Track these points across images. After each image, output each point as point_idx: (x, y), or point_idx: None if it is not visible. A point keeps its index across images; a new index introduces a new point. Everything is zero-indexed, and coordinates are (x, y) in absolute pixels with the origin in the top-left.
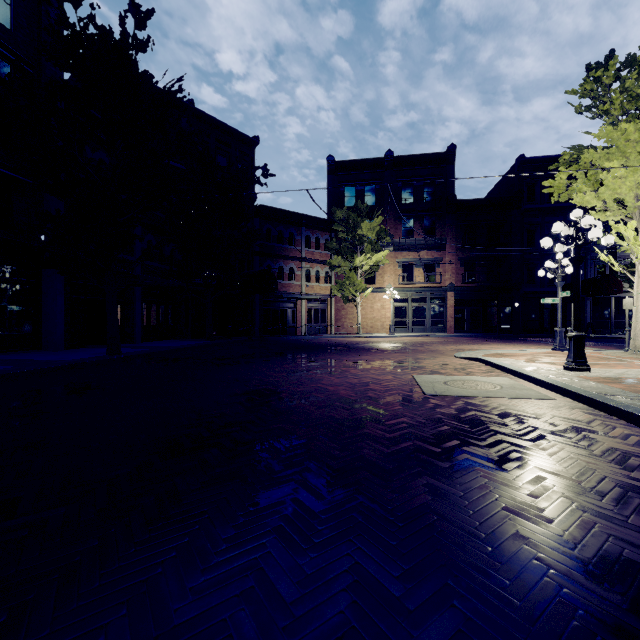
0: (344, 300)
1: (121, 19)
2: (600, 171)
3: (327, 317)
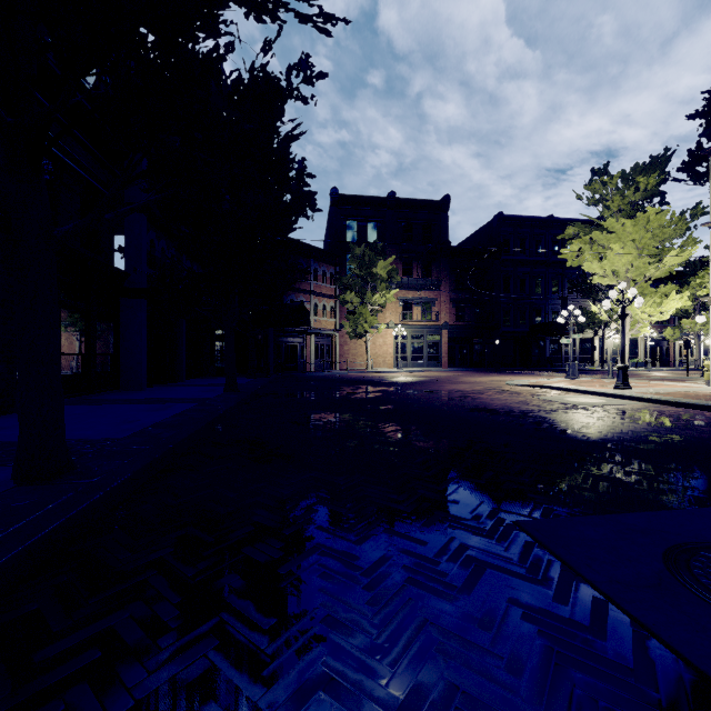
0: (350, 336)
1: (290, 70)
2: (601, 248)
3: (332, 353)
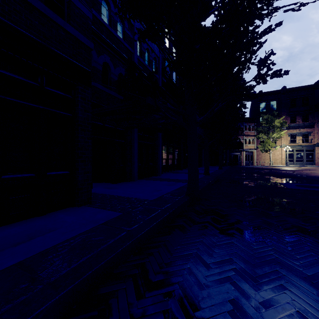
0: (261, 151)
1: None
2: None
3: (253, 158)
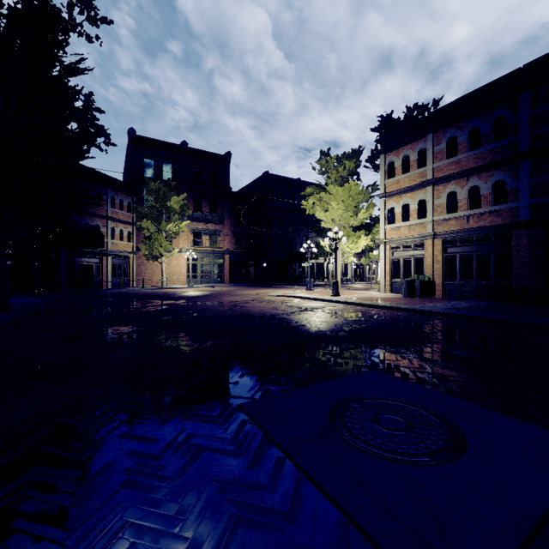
0: (147, 257)
1: (72, 5)
2: (326, 203)
3: (129, 272)
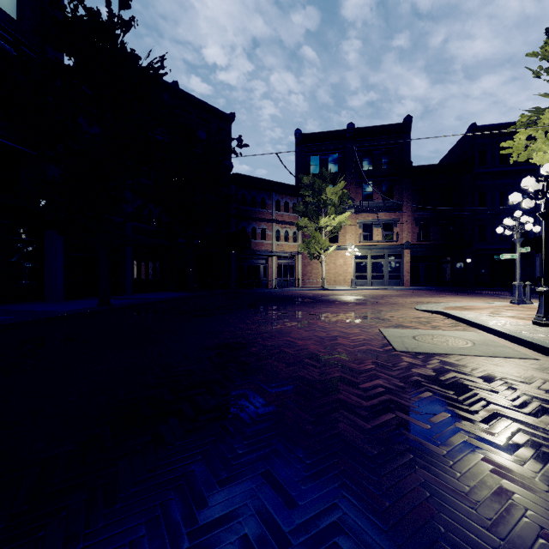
0: (310, 257)
1: (107, 0)
2: None
3: (295, 272)
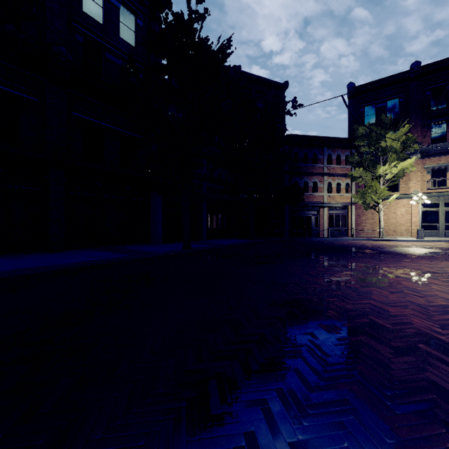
0: (364, 207)
1: (187, 0)
2: None
3: (347, 222)
